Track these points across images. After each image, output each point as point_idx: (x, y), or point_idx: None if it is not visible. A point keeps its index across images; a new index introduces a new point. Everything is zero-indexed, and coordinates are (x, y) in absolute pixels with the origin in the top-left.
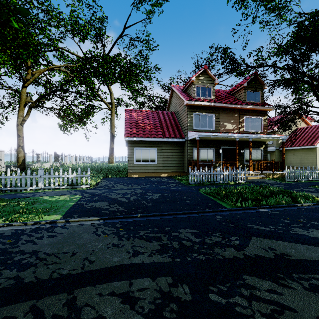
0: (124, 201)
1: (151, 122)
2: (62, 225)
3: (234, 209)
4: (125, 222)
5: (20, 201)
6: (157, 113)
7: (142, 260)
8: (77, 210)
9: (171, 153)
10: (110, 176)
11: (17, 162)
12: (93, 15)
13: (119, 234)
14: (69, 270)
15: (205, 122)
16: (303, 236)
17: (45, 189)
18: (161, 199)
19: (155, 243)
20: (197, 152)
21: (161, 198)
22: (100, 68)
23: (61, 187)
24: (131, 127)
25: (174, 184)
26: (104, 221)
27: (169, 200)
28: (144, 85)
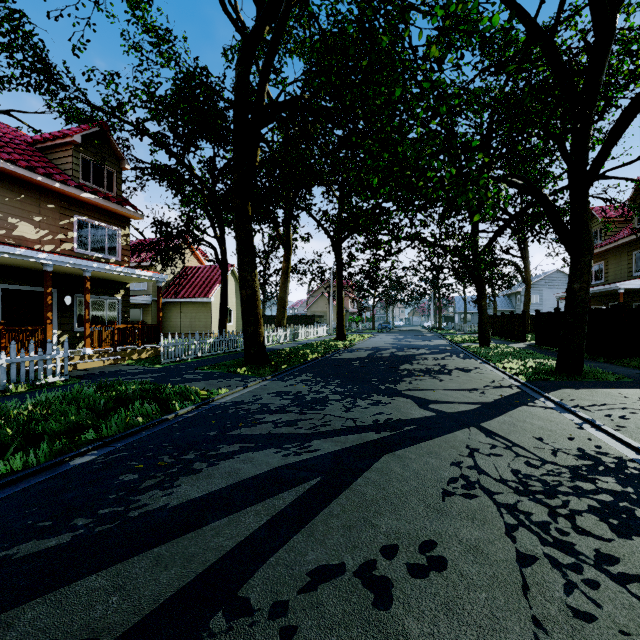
0: None
1: None
2: None
3: None
4: None
5: None
6: None
7: None
8: None
9: None
10: None
11: None
12: None
13: None
14: None
15: None
16: (158, 512)
17: None
18: None
19: None
20: None
21: None
22: None
23: None
24: None
25: None
26: None
27: None
28: None
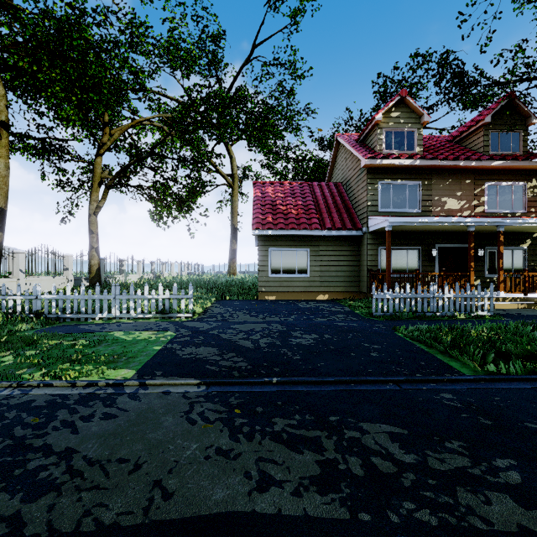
0: (248, 347)
1: (299, 202)
2: (132, 391)
3: (482, 377)
4: (248, 394)
5: (79, 338)
6: (310, 186)
7: (279, 507)
8: (164, 361)
9: (336, 257)
10: (229, 298)
11: (89, 272)
12: (203, 32)
13: (233, 422)
14: (117, 513)
15: (402, 198)
16: None
17: (122, 318)
18: (319, 346)
19: (309, 458)
20: (387, 254)
21: (318, 343)
22: (212, 112)
23: (146, 315)
24: (264, 212)
25: (343, 315)
26: (208, 387)
27: (335, 348)
28: (287, 141)
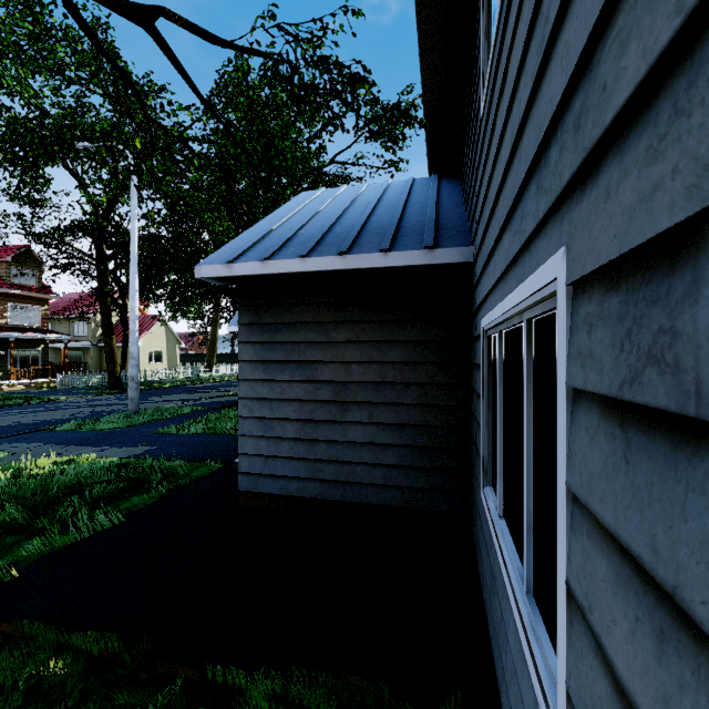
0: None
1: None
2: None
3: None
4: None
5: None
6: None
7: None
8: None
9: None
10: None
11: None
12: None
13: None
14: None
15: None
16: None
17: None
18: None
19: None
20: None
21: None
22: None
23: None
24: None
25: None
26: None
27: None
28: None
